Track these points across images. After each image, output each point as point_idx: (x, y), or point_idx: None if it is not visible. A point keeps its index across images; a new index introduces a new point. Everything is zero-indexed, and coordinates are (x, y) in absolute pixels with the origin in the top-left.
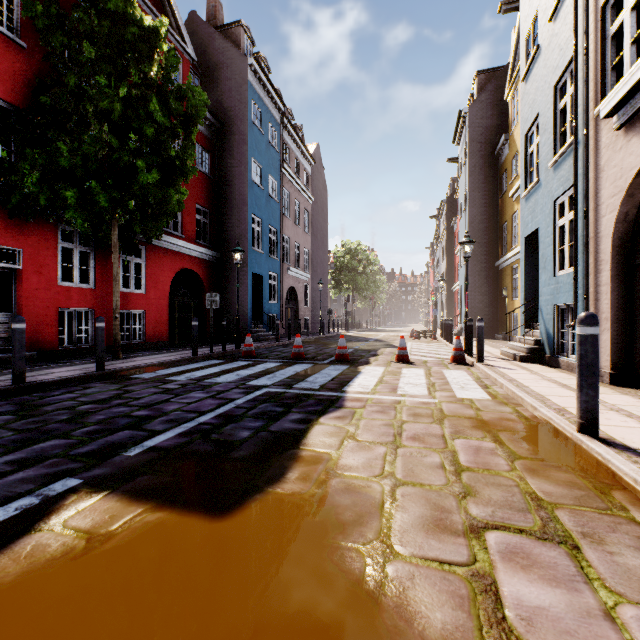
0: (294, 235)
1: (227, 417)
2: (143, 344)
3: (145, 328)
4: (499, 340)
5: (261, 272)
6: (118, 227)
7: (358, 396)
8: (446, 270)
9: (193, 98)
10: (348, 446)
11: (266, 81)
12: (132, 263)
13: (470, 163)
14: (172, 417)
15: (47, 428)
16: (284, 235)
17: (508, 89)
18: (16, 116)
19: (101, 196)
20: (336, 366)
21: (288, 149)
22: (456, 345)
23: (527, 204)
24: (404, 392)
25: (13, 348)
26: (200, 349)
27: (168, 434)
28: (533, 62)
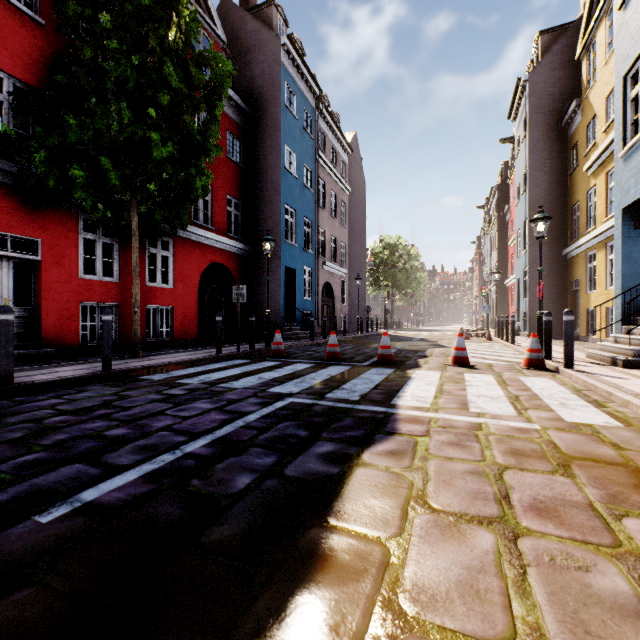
0: (330, 228)
1: (226, 444)
2: (170, 341)
3: (172, 325)
4: None
5: (295, 266)
6: (139, 214)
7: (415, 414)
8: (497, 263)
9: (216, 67)
10: (418, 524)
11: (300, 62)
12: (159, 256)
13: (531, 137)
14: (152, 441)
15: None
16: (319, 228)
17: (582, 44)
18: (33, 97)
19: (111, 174)
20: (379, 369)
21: (324, 137)
22: (532, 345)
23: (627, 165)
24: (480, 409)
25: None
26: (228, 347)
27: (128, 475)
28: None
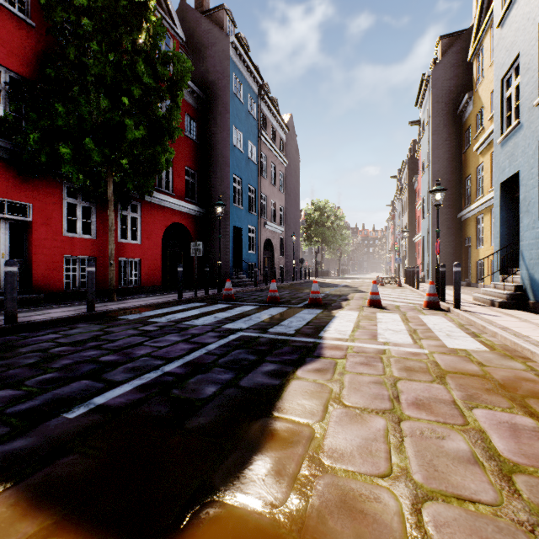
0: (270, 193)
1: (195, 366)
2: (138, 288)
3: (140, 274)
4: (463, 286)
5: (241, 225)
6: (113, 183)
7: (336, 343)
8: (407, 223)
9: (178, 64)
10: (334, 415)
11: (246, 57)
12: (129, 217)
13: (433, 122)
14: (138, 364)
15: (6, 374)
16: (261, 193)
17: (472, 48)
18: (26, 86)
19: (93, 152)
20: (310, 310)
21: (265, 118)
22: (430, 290)
23: (503, 149)
24: (386, 339)
25: (5, 290)
26: (186, 293)
27: (125, 387)
28: (511, 3)
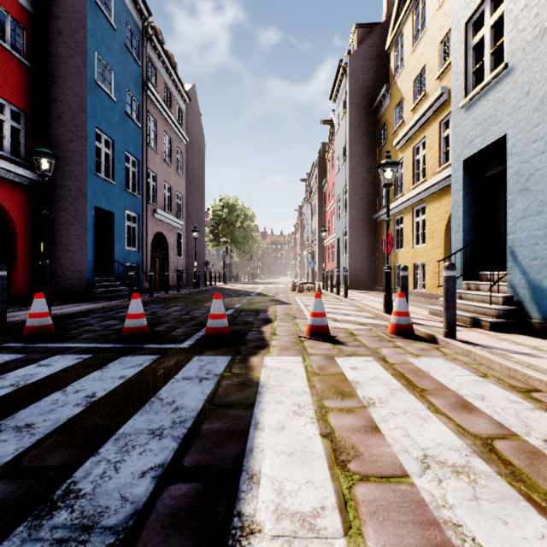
0: (163, 173)
1: None
2: None
3: None
4: (382, 292)
5: (112, 208)
6: None
7: None
8: (318, 226)
9: None
10: None
11: None
12: None
13: (350, 114)
14: None
15: None
16: (149, 170)
17: (391, 36)
18: None
19: None
20: (204, 360)
21: (155, 70)
22: (400, 307)
23: (472, 112)
24: None
25: None
26: None
27: None
28: None
